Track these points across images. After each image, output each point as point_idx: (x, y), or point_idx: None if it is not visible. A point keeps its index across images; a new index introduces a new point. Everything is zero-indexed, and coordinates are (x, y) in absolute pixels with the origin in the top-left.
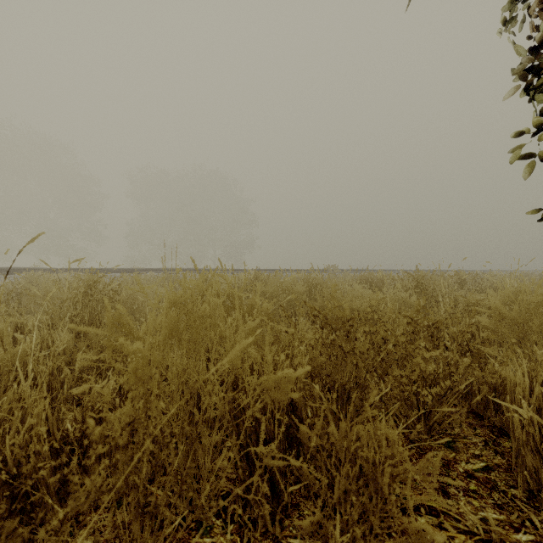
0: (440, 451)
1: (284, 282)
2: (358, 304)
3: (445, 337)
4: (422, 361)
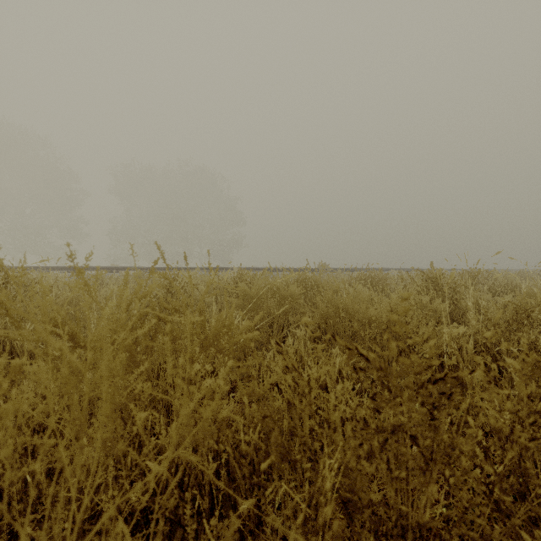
0: None
1: (275, 283)
2: (376, 313)
3: None
4: None
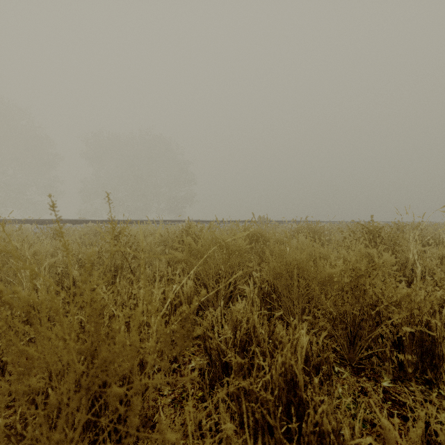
0: None
1: (222, 237)
2: (335, 272)
3: None
4: None
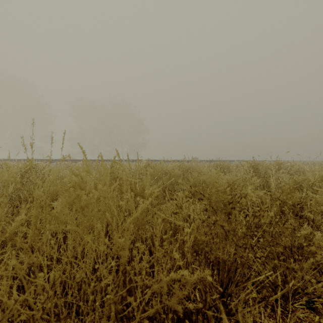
0: (305, 314)
1: (167, 168)
2: (219, 183)
3: (310, 215)
4: (319, 251)
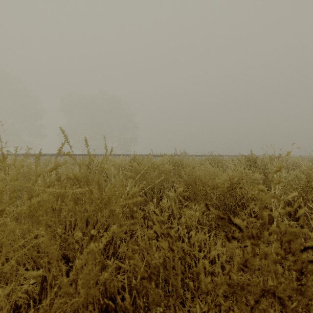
0: None
1: (155, 163)
2: (220, 181)
3: None
4: None
